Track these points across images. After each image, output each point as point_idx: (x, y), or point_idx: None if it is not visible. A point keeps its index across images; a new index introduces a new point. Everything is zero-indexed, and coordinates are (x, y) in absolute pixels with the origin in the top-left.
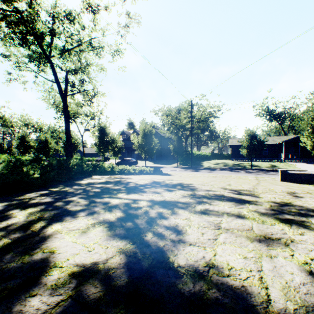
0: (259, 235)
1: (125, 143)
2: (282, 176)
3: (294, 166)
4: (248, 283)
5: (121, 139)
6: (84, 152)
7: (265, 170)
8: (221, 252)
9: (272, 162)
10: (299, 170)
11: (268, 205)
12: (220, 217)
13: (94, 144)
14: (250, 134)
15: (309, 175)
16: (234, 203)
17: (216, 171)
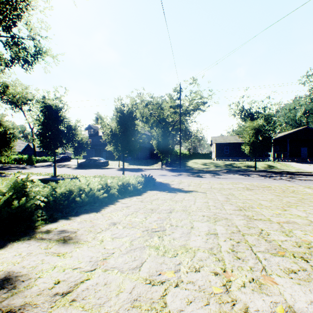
0: None
1: (92, 139)
2: None
3: (291, 166)
4: None
5: (87, 134)
6: (34, 150)
7: (273, 171)
8: None
9: (259, 161)
10: (312, 172)
11: None
12: None
13: (35, 134)
14: (255, 128)
15: None
16: None
17: (224, 176)
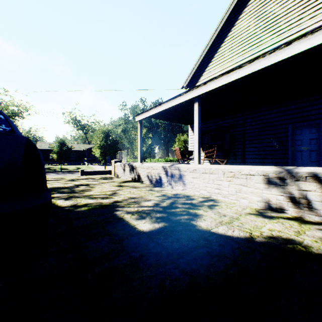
0: (65, 183)
1: None
2: (82, 173)
3: (93, 167)
4: (62, 186)
5: None
6: None
7: (73, 171)
8: (55, 186)
9: (79, 165)
10: None
11: (69, 179)
12: (51, 183)
13: None
14: (61, 142)
15: (96, 172)
16: (55, 181)
17: None
